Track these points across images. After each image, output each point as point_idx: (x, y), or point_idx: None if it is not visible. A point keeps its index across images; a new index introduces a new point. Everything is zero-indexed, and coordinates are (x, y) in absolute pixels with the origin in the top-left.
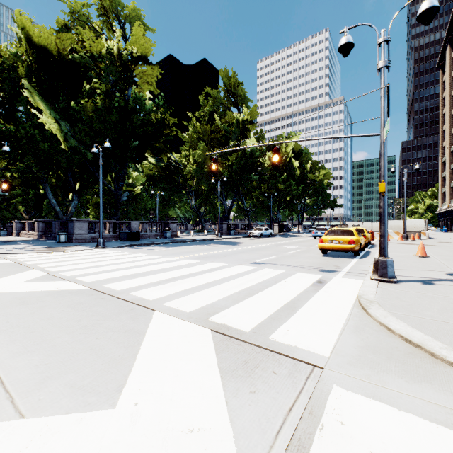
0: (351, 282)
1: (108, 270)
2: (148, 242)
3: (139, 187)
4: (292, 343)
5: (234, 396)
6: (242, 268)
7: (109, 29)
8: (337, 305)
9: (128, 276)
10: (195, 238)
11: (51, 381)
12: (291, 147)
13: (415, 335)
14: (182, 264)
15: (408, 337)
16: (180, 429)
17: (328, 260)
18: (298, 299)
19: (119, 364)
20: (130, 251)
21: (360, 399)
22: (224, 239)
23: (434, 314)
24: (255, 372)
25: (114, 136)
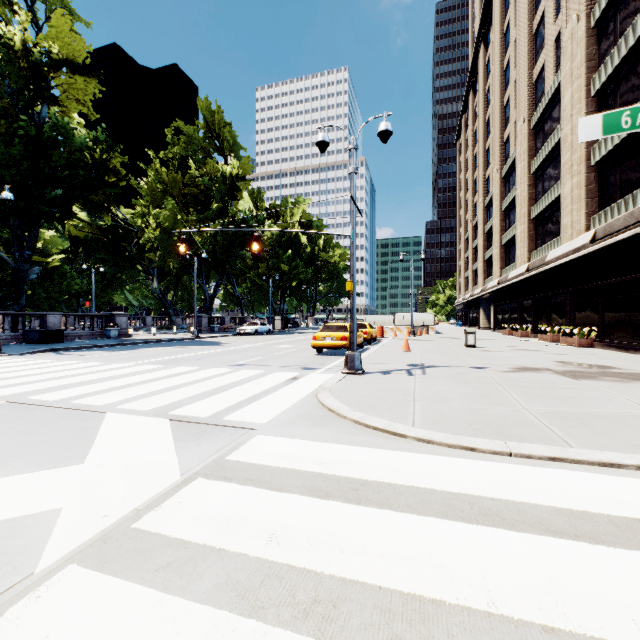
0: (323, 377)
1: (25, 382)
2: (81, 345)
3: (56, 257)
4: (241, 419)
5: (183, 448)
6: (217, 371)
7: (4, 3)
8: (297, 394)
9: (60, 387)
10: (159, 337)
11: (11, 463)
12: (298, 217)
13: (336, 405)
14: (139, 370)
15: (330, 407)
16: (139, 463)
17: (319, 358)
18: (264, 393)
19: (77, 447)
20: (51, 358)
21: (271, 438)
22: (203, 338)
23: (365, 393)
24: (203, 437)
25: (15, 177)
